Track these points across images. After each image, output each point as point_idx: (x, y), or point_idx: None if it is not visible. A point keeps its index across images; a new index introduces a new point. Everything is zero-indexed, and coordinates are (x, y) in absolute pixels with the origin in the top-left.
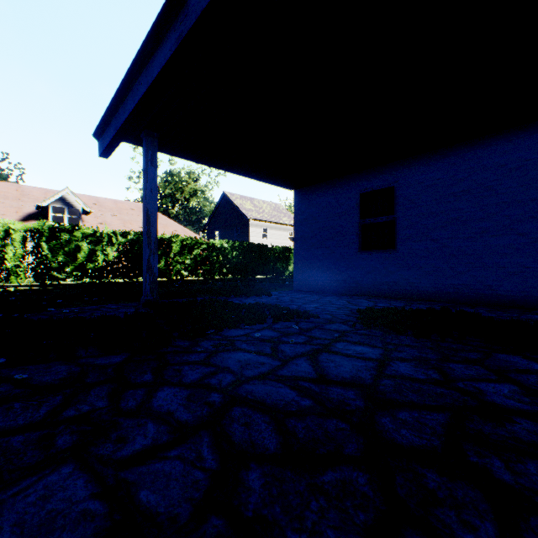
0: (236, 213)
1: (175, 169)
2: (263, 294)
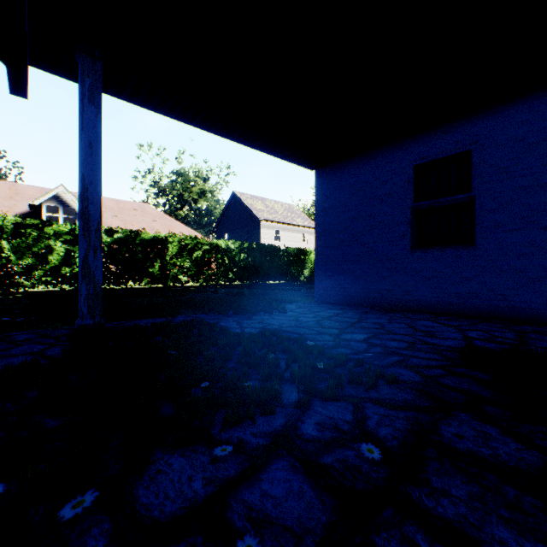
0: (246, 213)
1: (182, 168)
2: (275, 309)
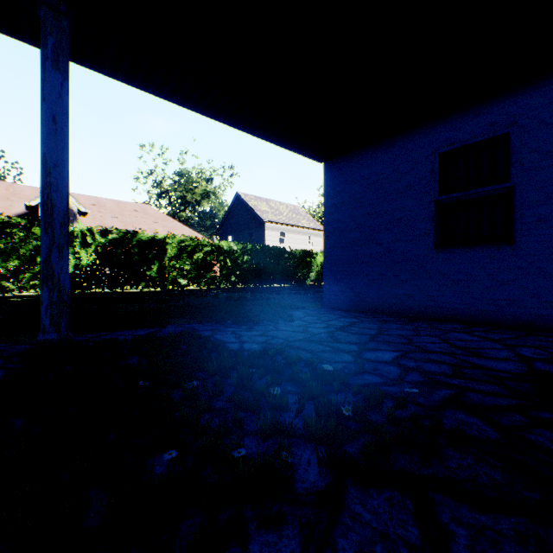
0: (250, 215)
1: (184, 168)
2: (280, 317)
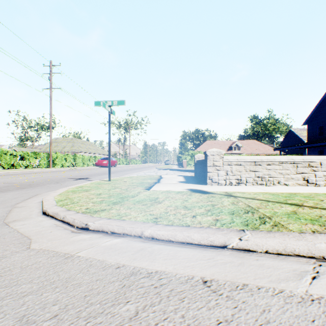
0: (296, 138)
1: (265, 122)
2: None
